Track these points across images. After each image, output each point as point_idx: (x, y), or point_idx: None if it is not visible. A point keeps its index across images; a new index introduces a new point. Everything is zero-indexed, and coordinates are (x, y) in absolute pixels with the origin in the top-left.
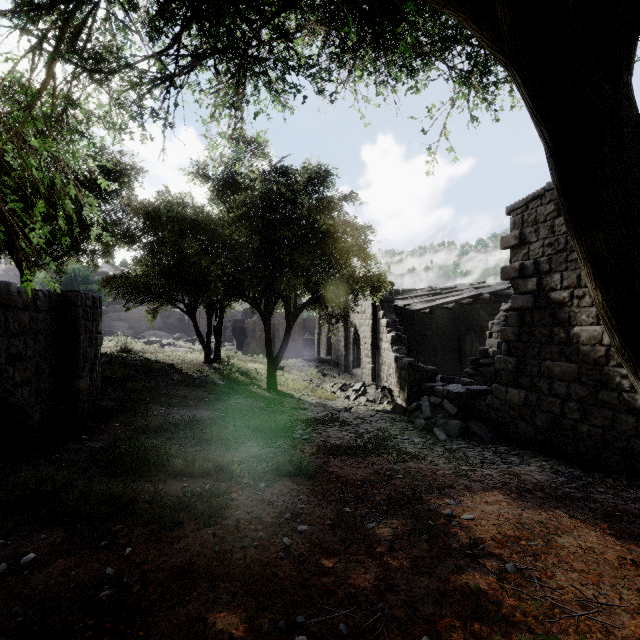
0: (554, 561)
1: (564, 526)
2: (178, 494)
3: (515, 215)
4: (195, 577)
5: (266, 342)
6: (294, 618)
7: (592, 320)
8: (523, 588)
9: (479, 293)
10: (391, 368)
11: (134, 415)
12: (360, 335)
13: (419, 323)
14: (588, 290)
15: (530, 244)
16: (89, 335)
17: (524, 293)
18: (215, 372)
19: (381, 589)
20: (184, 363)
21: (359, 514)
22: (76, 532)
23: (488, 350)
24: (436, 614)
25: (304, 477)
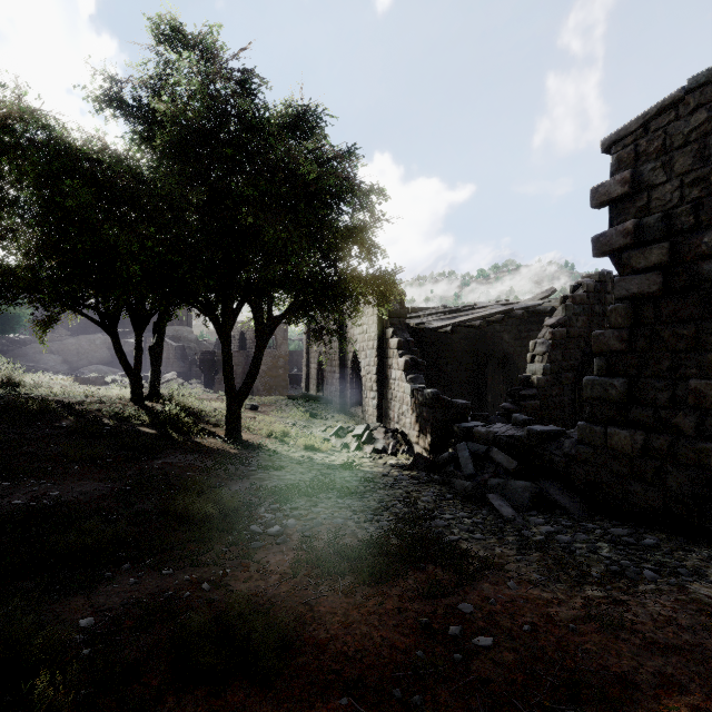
0: None
1: None
2: None
3: (621, 148)
4: None
5: (224, 367)
6: None
7: None
8: None
9: (511, 308)
10: (405, 404)
11: None
12: (361, 363)
13: (432, 350)
14: None
15: (653, 189)
16: None
17: (641, 271)
18: (143, 414)
19: None
20: (95, 401)
21: None
22: None
23: (530, 378)
24: None
25: (250, 680)
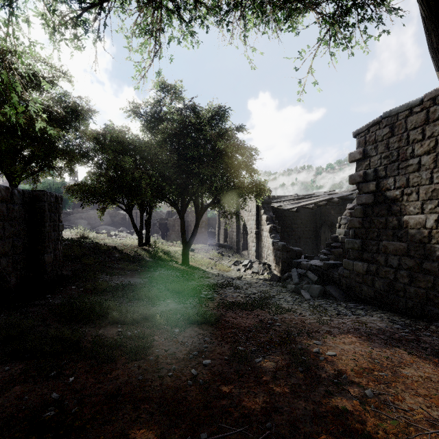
0: (402, 388)
1: (405, 360)
2: (114, 337)
3: (360, 137)
4: (122, 400)
5: (181, 231)
6: (199, 434)
7: (418, 210)
8: (381, 410)
9: (331, 197)
10: (269, 250)
11: (86, 281)
12: (247, 227)
13: (288, 219)
14: (415, 189)
15: (371, 157)
16: (53, 223)
17: (366, 193)
18: (145, 252)
19: (268, 410)
20: (124, 246)
21: (249, 351)
22: (33, 365)
23: (338, 237)
24: (314, 431)
25: (208, 324)
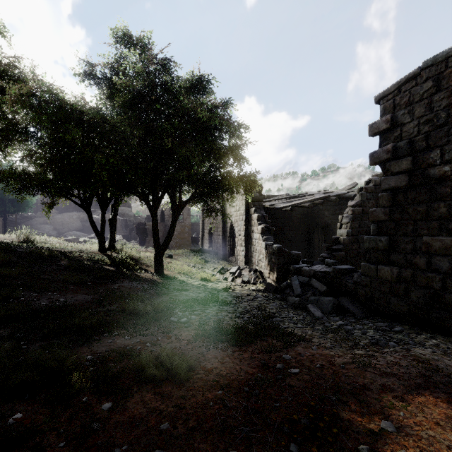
0: None
1: None
2: None
3: (385, 101)
4: None
5: (153, 231)
6: None
7: None
8: None
9: (328, 195)
10: (261, 254)
11: None
12: (235, 229)
13: (279, 221)
14: None
15: (403, 125)
16: None
17: (397, 173)
18: (106, 259)
19: None
20: (78, 251)
21: None
22: None
23: (339, 238)
24: None
25: (173, 382)
